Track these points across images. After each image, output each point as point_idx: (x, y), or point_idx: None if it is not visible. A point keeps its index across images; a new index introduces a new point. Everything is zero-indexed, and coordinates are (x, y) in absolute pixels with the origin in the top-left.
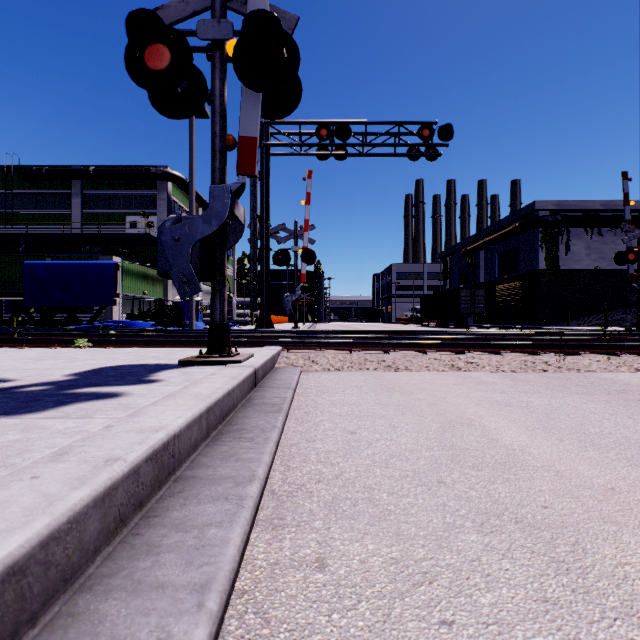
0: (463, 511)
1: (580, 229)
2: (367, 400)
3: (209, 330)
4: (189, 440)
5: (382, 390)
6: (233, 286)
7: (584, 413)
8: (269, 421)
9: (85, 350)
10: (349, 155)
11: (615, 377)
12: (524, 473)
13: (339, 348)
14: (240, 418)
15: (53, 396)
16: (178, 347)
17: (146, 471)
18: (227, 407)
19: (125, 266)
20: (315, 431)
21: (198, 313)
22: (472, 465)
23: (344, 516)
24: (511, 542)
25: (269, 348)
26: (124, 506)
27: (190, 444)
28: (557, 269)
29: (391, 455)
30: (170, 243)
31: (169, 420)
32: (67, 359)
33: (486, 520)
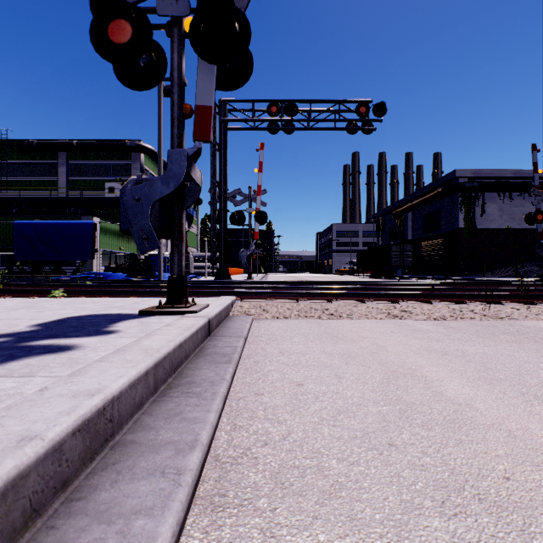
0: (420, 484)
1: (494, 194)
2: (313, 348)
3: (168, 282)
4: (132, 399)
5: (326, 338)
6: (197, 243)
7: (519, 362)
8: (219, 373)
9: (59, 300)
10: (296, 129)
11: (537, 325)
12: (476, 433)
13: (287, 298)
14: (191, 369)
15: (7, 349)
16: (144, 297)
17: (73, 445)
18: (178, 359)
19: (103, 225)
20: (263, 382)
21: (167, 266)
22: (421, 423)
23: (291, 491)
24: (480, 530)
25: (224, 298)
26: (39, 493)
27: (134, 403)
28: (474, 228)
29: (338, 411)
30: (131, 202)
31: (110, 380)
32: (39, 309)
33: (446, 497)
